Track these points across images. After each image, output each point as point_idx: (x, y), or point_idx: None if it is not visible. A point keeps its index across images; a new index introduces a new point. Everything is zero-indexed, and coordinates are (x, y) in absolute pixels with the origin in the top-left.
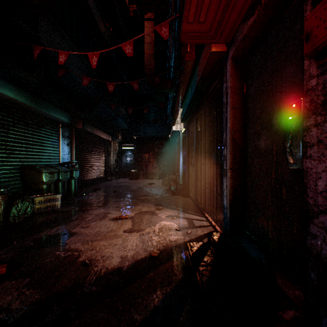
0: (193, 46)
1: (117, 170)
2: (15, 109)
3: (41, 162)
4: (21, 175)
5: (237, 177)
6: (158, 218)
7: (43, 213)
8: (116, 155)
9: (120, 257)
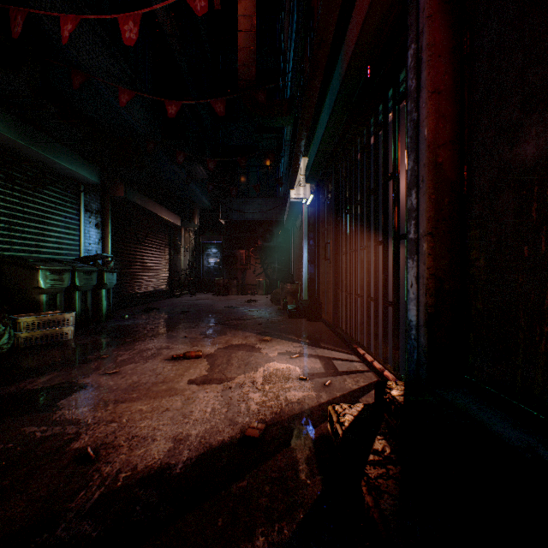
0: None
1: (192, 279)
2: None
3: (40, 253)
4: None
5: (444, 253)
6: (263, 357)
7: (35, 348)
8: (191, 253)
9: (173, 439)
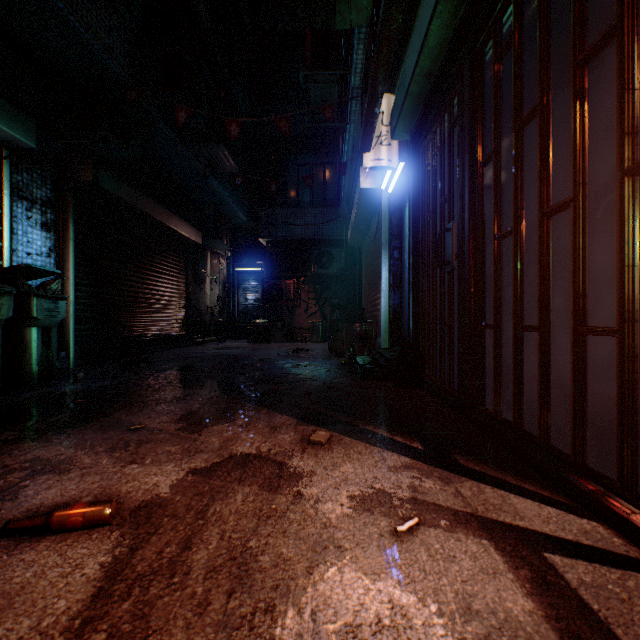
0: None
1: (221, 320)
2: None
3: None
4: None
5: None
6: (303, 529)
7: None
8: (221, 285)
9: None
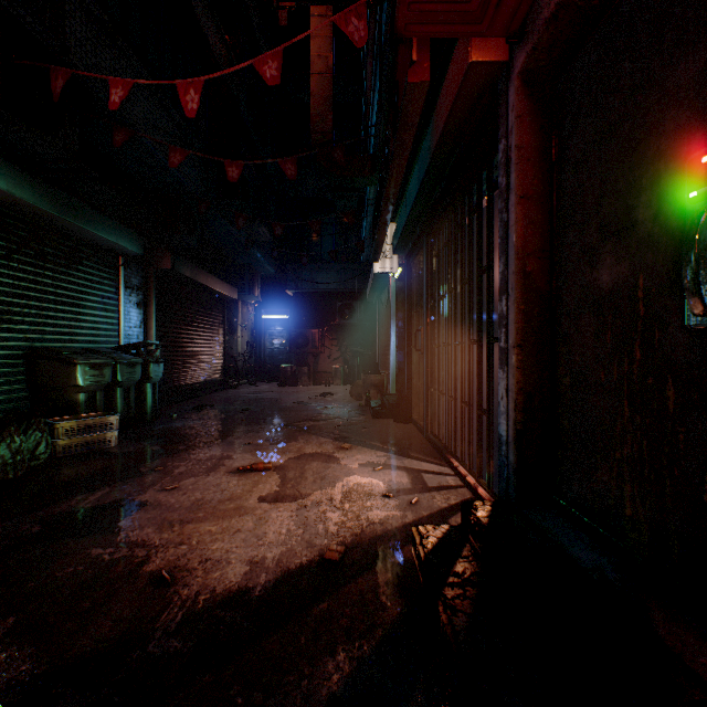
0: (426, 48)
1: (252, 365)
2: (13, 219)
3: (75, 342)
4: (27, 371)
5: (534, 366)
6: (342, 470)
7: (75, 457)
8: (250, 332)
9: (248, 562)
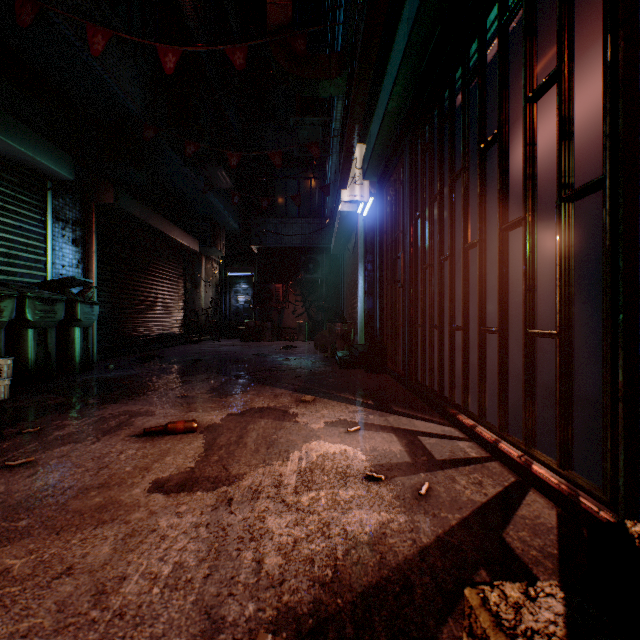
0: None
1: (215, 321)
2: None
3: None
4: None
5: None
6: (300, 432)
7: None
8: (214, 288)
9: None
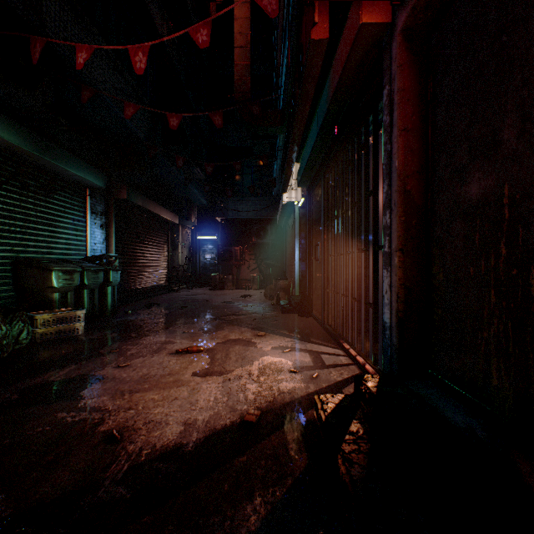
0: (325, 12)
1: (189, 274)
2: (2, 158)
3: (51, 254)
4: (13, 276)
5: (412, 266)
6: (258, 352)
7: (50, 342)
8: (188, 249)
9: (183, 423)
